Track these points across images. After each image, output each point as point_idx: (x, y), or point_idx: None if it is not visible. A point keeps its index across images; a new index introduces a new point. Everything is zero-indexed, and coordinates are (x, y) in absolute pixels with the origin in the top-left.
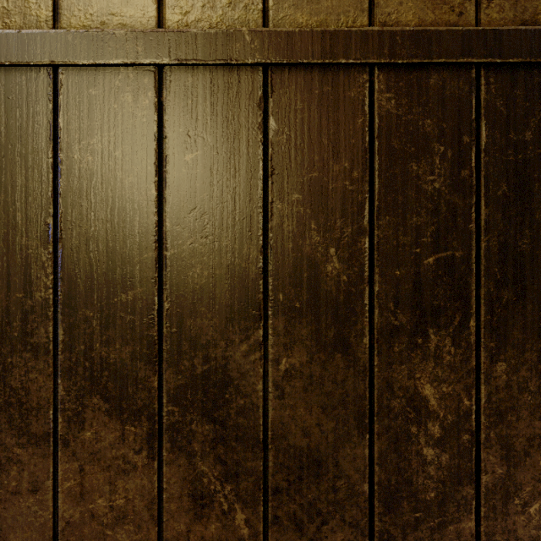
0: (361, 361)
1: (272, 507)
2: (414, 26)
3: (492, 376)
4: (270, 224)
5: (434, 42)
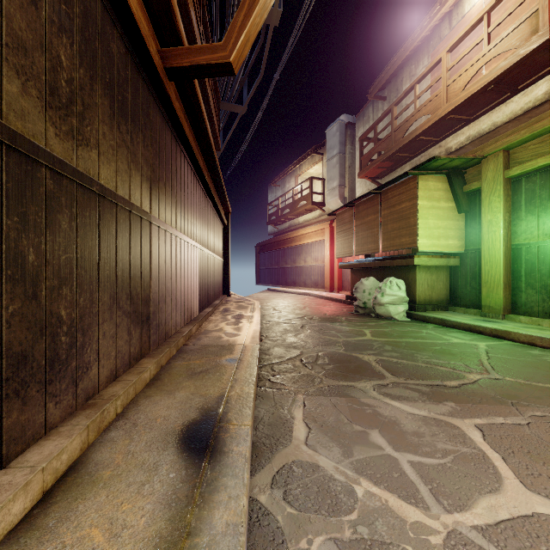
0: (42, 303)
1: (5, 390)
2: (59, 156)
3: (80, 304)
4: (5, 231)
5: (66, 167)
